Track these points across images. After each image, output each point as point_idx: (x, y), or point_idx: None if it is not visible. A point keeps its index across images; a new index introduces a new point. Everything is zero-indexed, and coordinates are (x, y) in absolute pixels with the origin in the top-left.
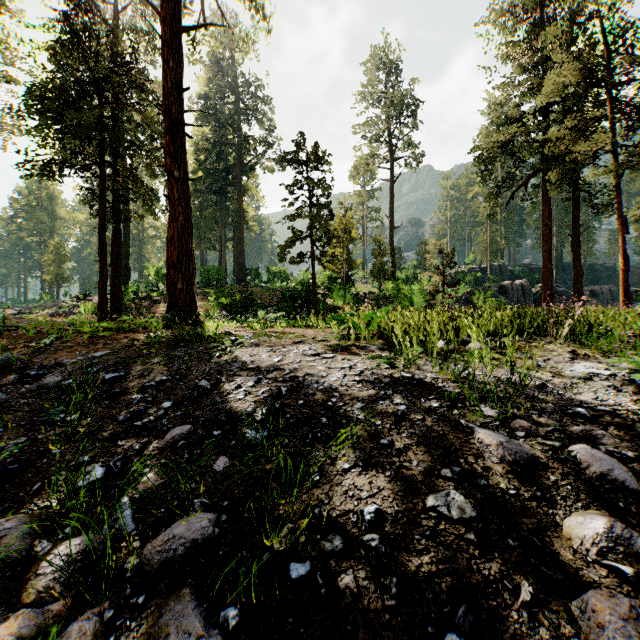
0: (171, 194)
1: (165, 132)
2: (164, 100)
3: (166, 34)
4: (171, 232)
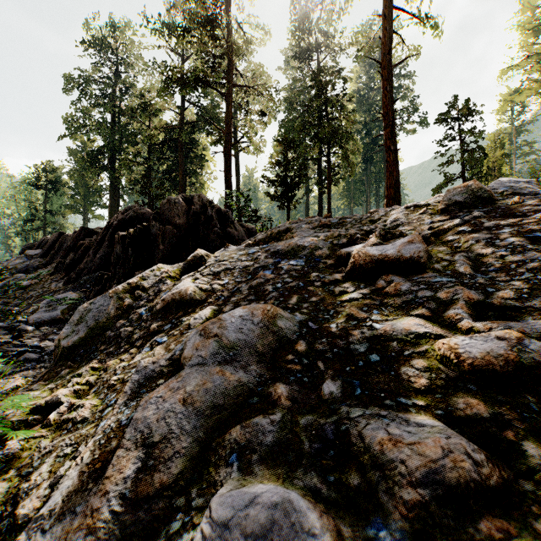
0: (389, 160)
1: (385, 127)
2: (385, 110)
3: (385, 73)
4: (389, 180)
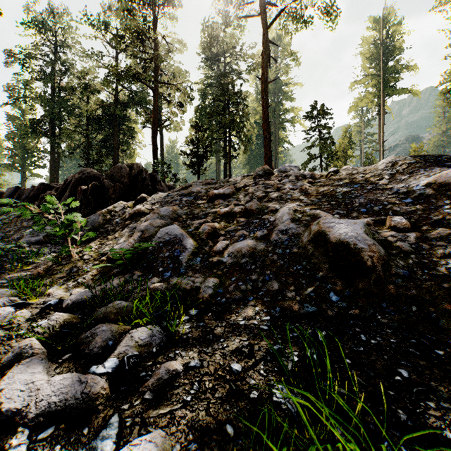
0: (265, 144)
1: (263, 122)
2: (263, 111)
3: (263, 86)
4: (266, 158)
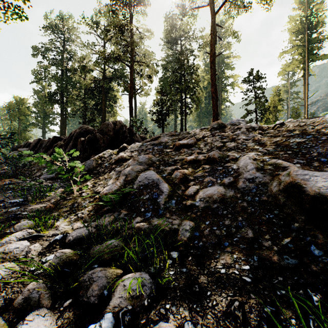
0: (213, 103)
1: (212, 86)
2: (211, 78)
3: (212, 59)
4: (214, 114)
